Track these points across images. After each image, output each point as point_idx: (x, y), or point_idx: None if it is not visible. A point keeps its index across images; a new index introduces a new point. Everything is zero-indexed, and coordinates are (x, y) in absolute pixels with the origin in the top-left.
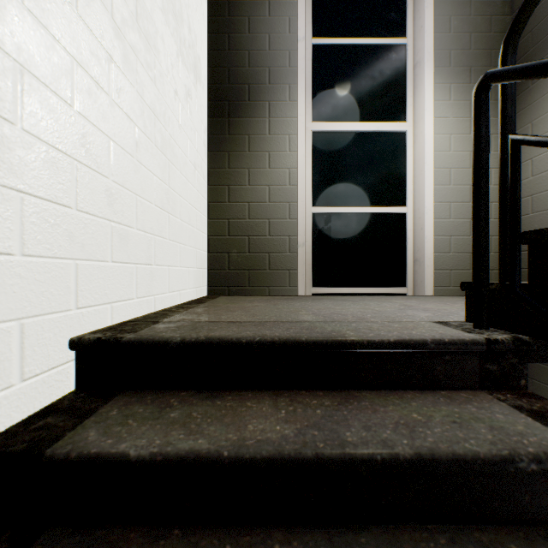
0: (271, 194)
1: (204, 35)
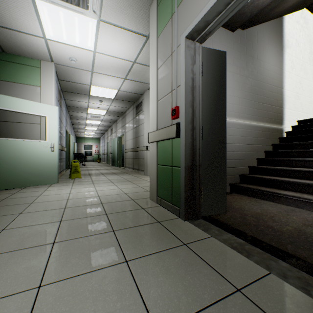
0: None
1: None
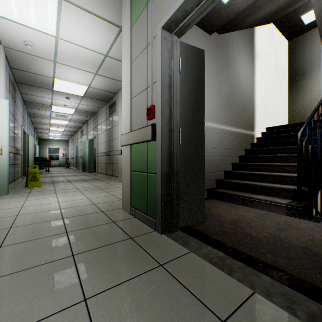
0: (310, 101)
1: (286, 65)
